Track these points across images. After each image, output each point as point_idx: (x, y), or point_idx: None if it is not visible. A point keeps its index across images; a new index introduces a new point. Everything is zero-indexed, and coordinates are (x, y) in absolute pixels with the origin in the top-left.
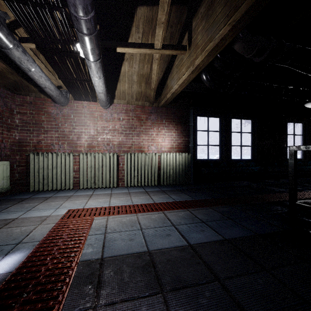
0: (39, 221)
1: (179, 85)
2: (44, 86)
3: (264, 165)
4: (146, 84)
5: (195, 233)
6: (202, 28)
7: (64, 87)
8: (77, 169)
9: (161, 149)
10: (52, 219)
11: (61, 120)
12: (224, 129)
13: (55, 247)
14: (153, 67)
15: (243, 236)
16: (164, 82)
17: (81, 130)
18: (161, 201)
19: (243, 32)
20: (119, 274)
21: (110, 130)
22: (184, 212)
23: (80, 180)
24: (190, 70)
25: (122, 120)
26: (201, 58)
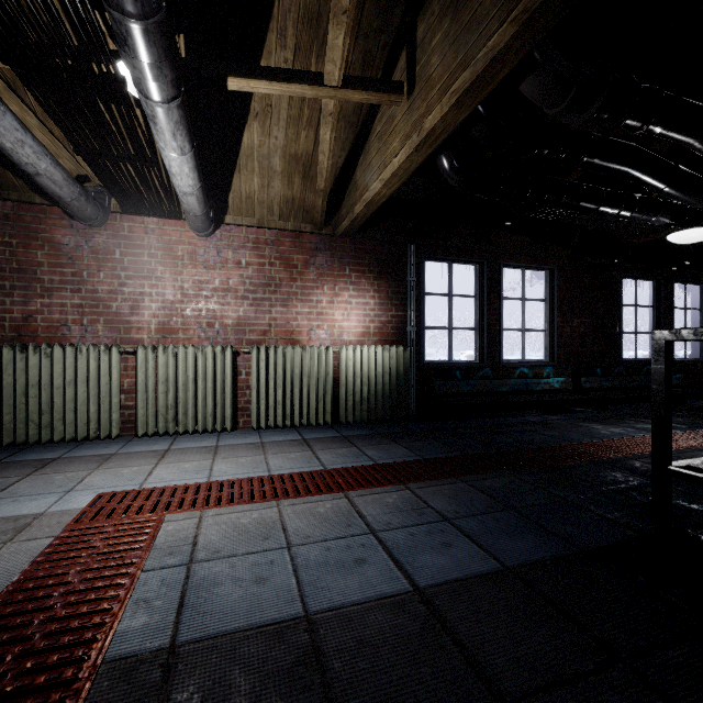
0: (9, 531)
1: (384, 182)
2: (34, 170)
3: (572, 374)
4: (305, 179)
5: (428, 553)
6: (442, 37)
7: (97, 180)
8: (130, 386)
9: (340, 337)
10: (48, 524)
11: (90, 262)
12: (486, 292)
13: (39, 616)
14: (321, 134)
15: (550, 558)
16: (349, 177)
17: (142, 290)
18: (341, 465)
19: (544, 48)
20: (219, 702)
21: (216, 291)
22: (399, 492)
23: (139, 413)
24: (411, 144)
25: (245, 267)
26: (441, 111)
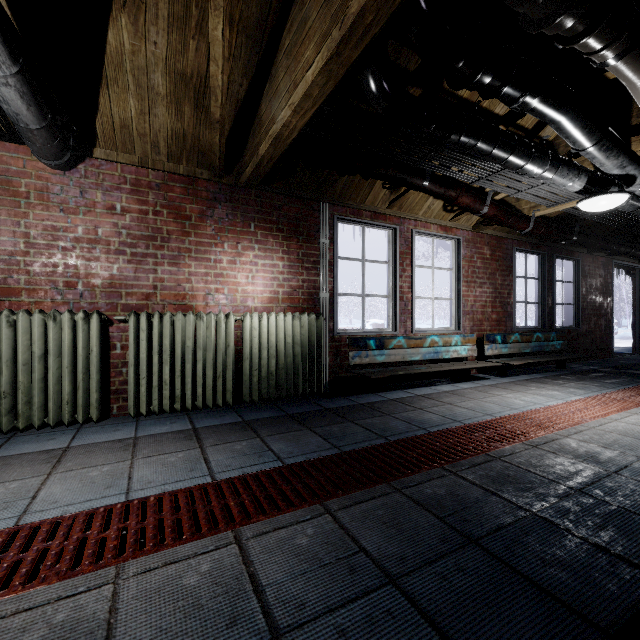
0: None
1: (294, 107)
2: None
3: (476, 341)
4: (198, 110)
5: None
6: None
7: None
8: None
9: (243, 303)
10: None
11: None
12: (398, 259)
13: None
14: (210, 28)
15: None
16: (253, 114)
17: None
18: (237, 471)
19: None
20: None
21: (78, 242)
22: (316, 521)
23: None
24: (331, 43)
25: (121, 213)
26: None
